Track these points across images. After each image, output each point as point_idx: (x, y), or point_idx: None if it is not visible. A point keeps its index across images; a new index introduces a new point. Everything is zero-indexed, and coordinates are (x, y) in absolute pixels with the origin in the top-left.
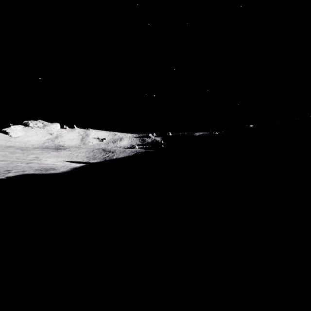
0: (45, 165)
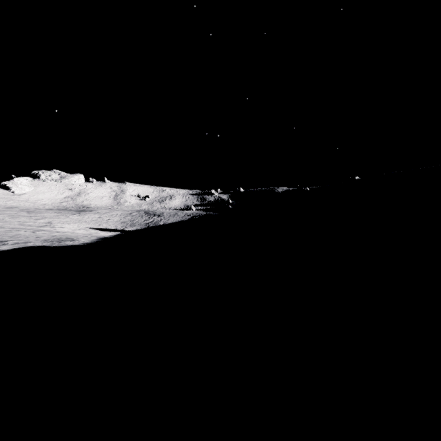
0: (60, 234)
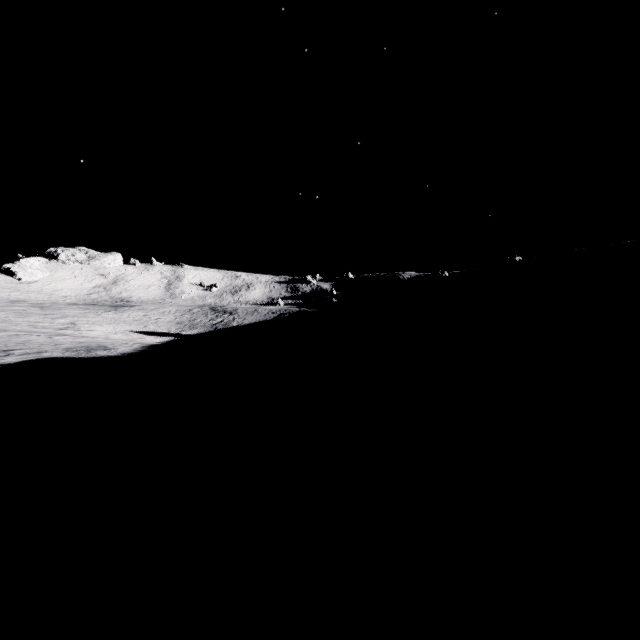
0: (89, 341)
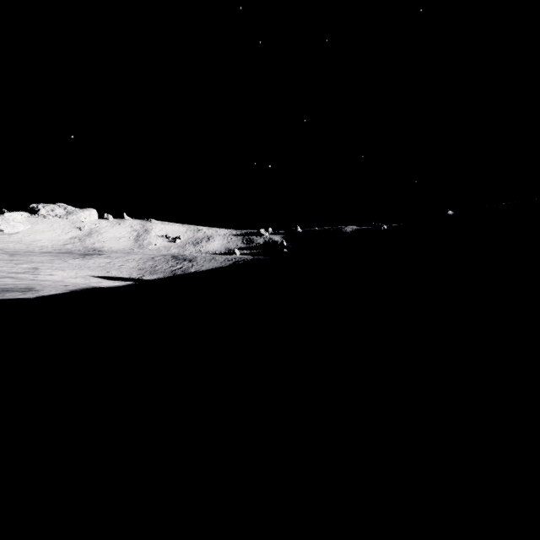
0: (26, 283)
